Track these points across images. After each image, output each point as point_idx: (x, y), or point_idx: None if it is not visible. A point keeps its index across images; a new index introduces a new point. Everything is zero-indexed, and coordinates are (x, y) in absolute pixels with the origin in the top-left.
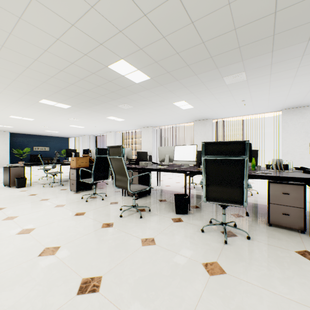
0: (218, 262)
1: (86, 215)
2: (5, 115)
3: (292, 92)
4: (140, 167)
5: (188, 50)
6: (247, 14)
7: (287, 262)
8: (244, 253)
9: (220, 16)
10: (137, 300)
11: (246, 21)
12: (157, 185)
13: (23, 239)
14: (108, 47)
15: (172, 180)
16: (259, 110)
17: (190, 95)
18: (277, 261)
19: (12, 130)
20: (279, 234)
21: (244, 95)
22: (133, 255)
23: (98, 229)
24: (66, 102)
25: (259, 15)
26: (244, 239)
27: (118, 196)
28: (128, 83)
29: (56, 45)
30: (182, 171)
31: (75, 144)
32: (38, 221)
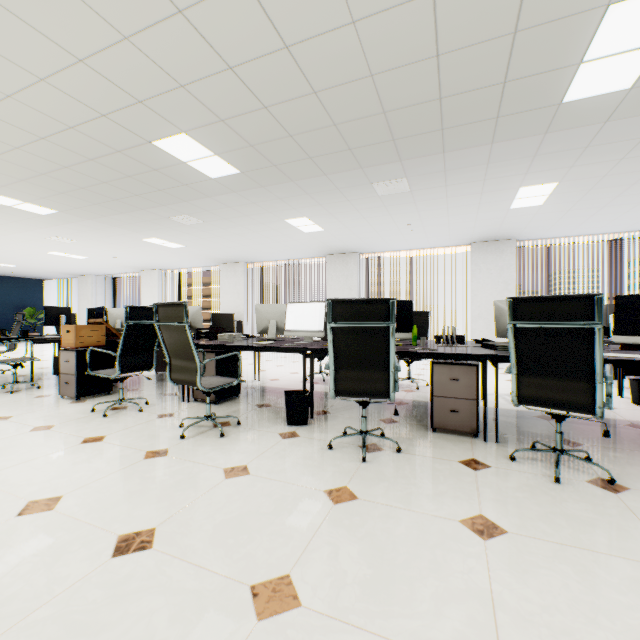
0: (348, 486)
1: (109, 441)
2: None
3: (482, 216)
4: (219, 344)
5: (309, 133)
6: (400, 95)
7: (444, 475)
8: (389, 470)
9: (360, 91)
10: (220, 548)
11: (400, 103)
12: (253, 380)
13: None
14: (155, 108)
15: (284, 370)
16: (436, 242)
17: (317, 208)
18: (432, 476)
19: None
20: (444, 442)
21: (410, 215)
22: (211, 494)
23: (138, 461)
24: (45, 202)
25: (419, 99)
26: (393, 453)
27: (174, 404)
28: (194, 176)
29: (36, 90)
30: (299, 350)
31: (59, 295)
32: None
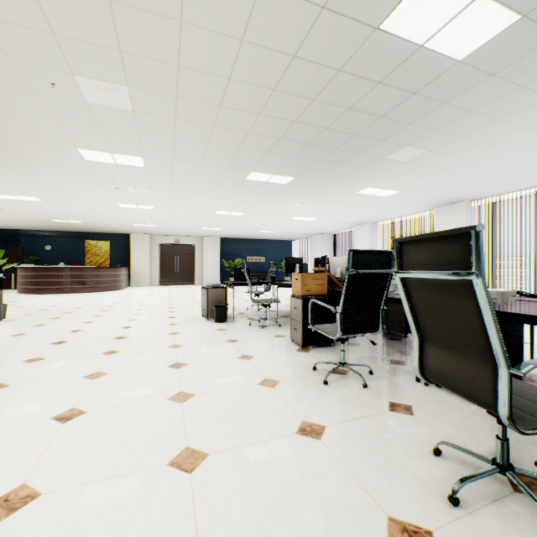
0: None
1: (328, 444)
2: (210, 211)
3: None
4: None
5: None
6: None
7: None
8: None
9: None
10: None
11: None
12: None
13: (173, 495)
14: None
15: None
16: None
17: None
18: None
19: (222, 234)
20: None
21: None
22: None
23: None
24: (284, 170)
25: None
26: None
27: (405, 383)
28: (429, 70)
29: (259, 10)
30: None
31: (300, 251)
32: (219, 426)
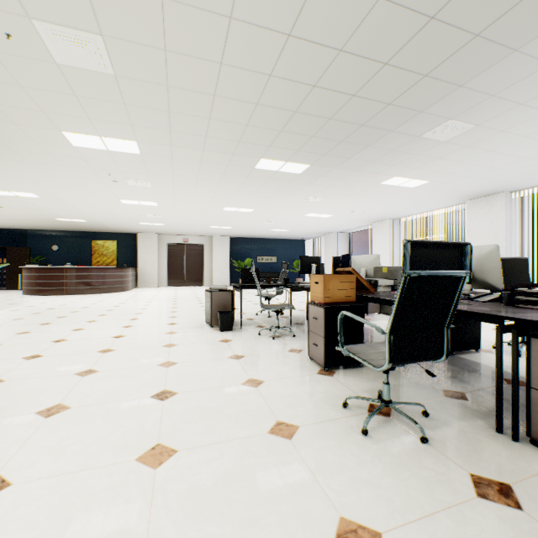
0: None
1: None
2: (218, 208)
3: None
4: None
5: None
6: None
7: None
8: None
9: None
10: None
11: None
12: None
13: None
14: None
15: None
16: None
17: None
18: None
19: (232, 233)
20: None
21: None
22: None
23: None
24: (299, 156)
25: None
26: None
27: (480, 434)
28: None
29: None
30: None
31: (313, 250)
32: (203, 528)
